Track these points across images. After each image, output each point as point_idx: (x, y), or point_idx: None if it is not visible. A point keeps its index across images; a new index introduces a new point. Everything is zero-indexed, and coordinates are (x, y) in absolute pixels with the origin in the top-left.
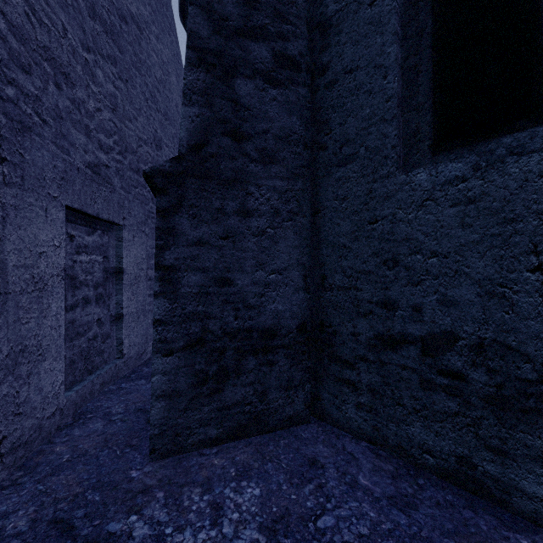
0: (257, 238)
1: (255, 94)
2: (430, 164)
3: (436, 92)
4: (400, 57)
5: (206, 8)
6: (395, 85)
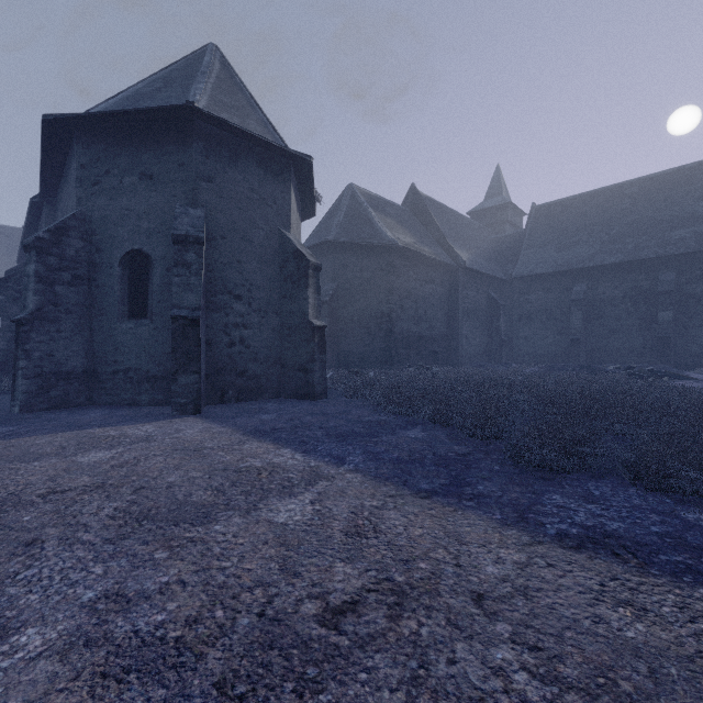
0: (65, 340)
1: (64, 290)
2: (128, 322)
3: (129, 302)
4: (120, 288)
5: (43, 263)
6: (118, 297)
